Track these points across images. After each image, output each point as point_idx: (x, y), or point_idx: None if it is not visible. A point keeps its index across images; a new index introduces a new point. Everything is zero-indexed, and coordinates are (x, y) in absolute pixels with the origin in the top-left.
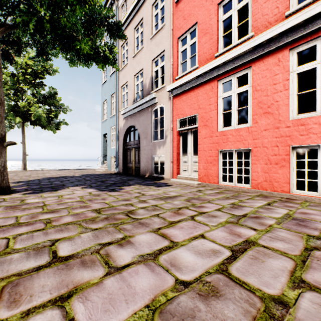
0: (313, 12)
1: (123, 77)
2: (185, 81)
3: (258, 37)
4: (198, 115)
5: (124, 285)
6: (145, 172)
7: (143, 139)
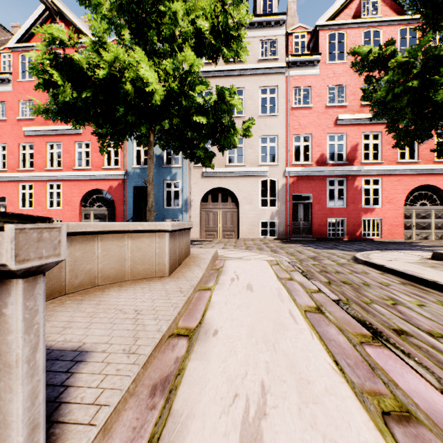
0: (50, 175)
1: None
2: None
3: (34, 173)
4: (7, 198)
5: None
6: None
7: None
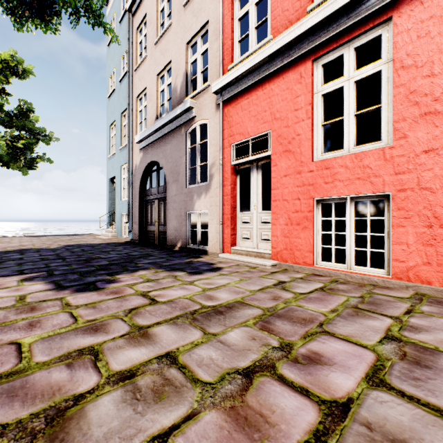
0: None
1: (139, 81)
2: (247, 68)
3: None
4: (272, 132)
5: None
6: (175, 240)
7: (172, 183)
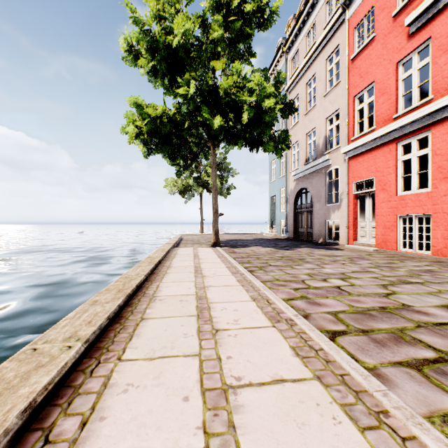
0: None
1: (293, 136)
2: (360, 144)
3: (433, 104)
4: (375, 178)
5: (299, 270)
6: (318, 237)
7: (316, 202)
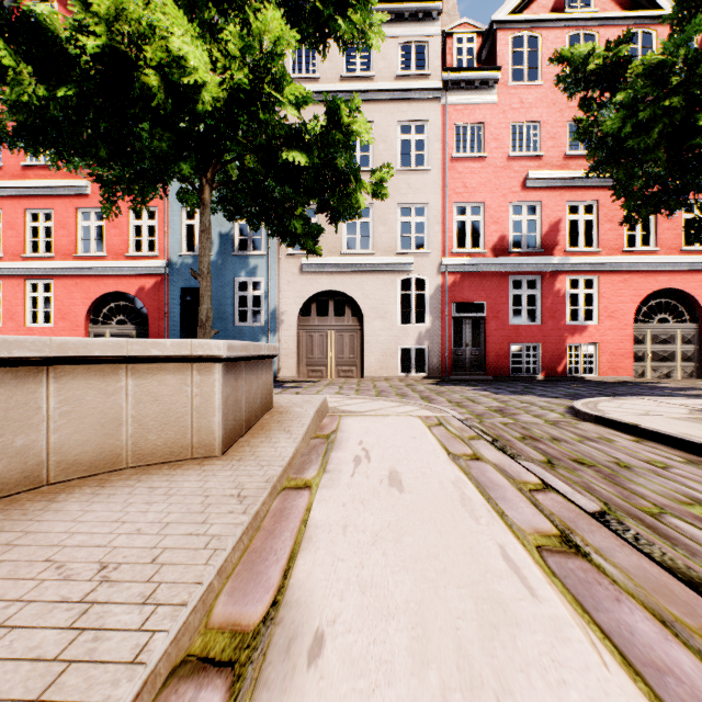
0: (31, 266)
1: None
2: None
3: (3, 263)
4: None
5: None
6: None
7: None
